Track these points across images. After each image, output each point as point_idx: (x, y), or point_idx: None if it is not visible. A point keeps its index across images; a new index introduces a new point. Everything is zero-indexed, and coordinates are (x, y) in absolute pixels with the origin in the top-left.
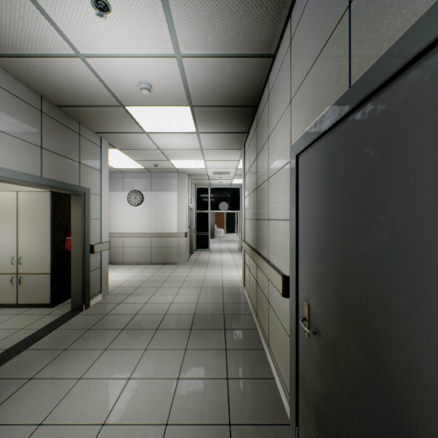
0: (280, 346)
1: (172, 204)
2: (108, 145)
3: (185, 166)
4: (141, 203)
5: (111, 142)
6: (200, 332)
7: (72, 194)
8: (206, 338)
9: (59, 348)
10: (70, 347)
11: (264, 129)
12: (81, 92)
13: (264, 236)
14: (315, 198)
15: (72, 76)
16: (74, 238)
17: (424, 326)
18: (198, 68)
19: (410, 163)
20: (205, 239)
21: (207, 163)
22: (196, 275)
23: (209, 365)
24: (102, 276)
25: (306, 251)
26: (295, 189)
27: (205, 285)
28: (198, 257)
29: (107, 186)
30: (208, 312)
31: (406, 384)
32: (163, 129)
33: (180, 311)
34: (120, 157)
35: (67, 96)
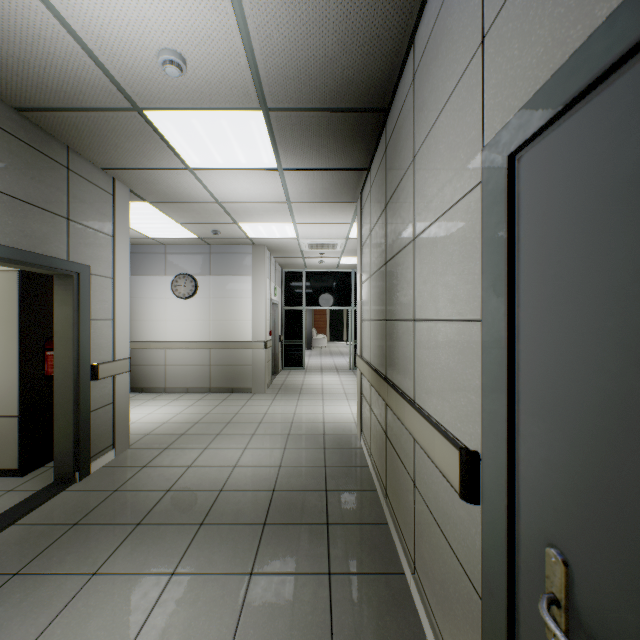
0: (446, 594)
1: (244, 296)
2: (128, 193)
3: (264, 234)
4: (193, 294)
5: (134, 187)
6: (281, 532)
7: (55, 274)
8: (292, 545)
9: (3, 572)
10: (26, 568)
11: (403, 146)
12: (52, 76)
13: (403, 352)
14: (603, 254)
15: (23, 34)
16: (60, 353)
17: None
18: (272, 11)
19: None
20: (298, 351)
21: (298, 228)
22: (281, 412)
23: (295, 616)
24: (117, 418)
25: (556, 408)
26: (505, 241)
27: (295, 430)
28: (285, 380)
29: (127, 263)
30: (298, 485)
31: None
32: (219, 160)
33: (248, 484)
34: (154, 216)
35: (27, 86)
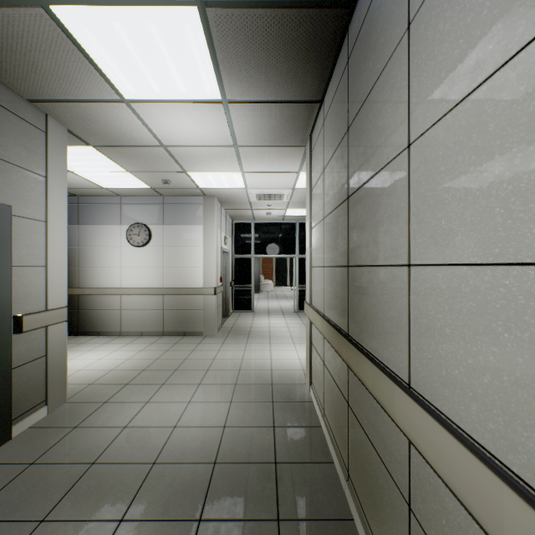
0: None
1: (195, 244)
2: (65, 132)
3: (213, 184)
4: (147, 243)
5: (71, 126)
6: None
7: None
8: None
9: None
10: None
11: (383, 28)
12: None
13: (383, 309)
14: None
15: None
16: None
17: None
18: None
19: None
20: (247, 295)
21: (246, 177)
22: (229, 357)
23: None
24: (50, 371)
25: None
26: None
27: (242, 378)
28: (235, 323)
29: (63, 206)
30: (243, 455)
31: None
32: (155, 88)
33: (186, 453)
34: (102, 163)
35: None
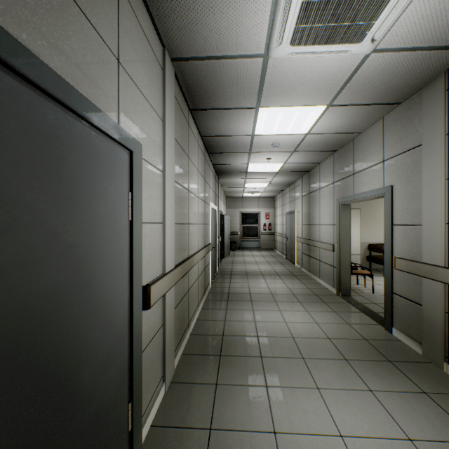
0: None
1: None
2: None
3: None
4: None
5: None
6: None
7: None
8: None
9: None
10: None
11: None
12: None
13: None
14: None
15: None
16: None
17: (67, 293)
18: None
19: (58, 178)
20: None
21: None
22: None
23: None
24: None
25: None
26: None
27: None
28: None
29: None
30: None
31: (55, 352)
32: None
33: None
34: None
35: None
